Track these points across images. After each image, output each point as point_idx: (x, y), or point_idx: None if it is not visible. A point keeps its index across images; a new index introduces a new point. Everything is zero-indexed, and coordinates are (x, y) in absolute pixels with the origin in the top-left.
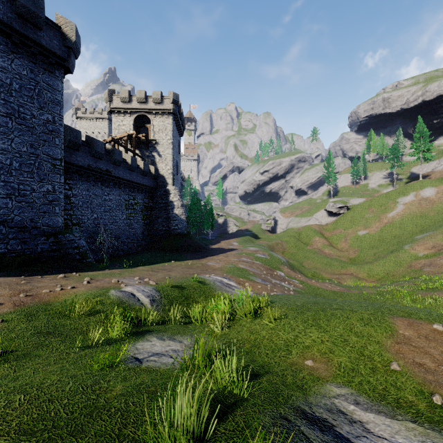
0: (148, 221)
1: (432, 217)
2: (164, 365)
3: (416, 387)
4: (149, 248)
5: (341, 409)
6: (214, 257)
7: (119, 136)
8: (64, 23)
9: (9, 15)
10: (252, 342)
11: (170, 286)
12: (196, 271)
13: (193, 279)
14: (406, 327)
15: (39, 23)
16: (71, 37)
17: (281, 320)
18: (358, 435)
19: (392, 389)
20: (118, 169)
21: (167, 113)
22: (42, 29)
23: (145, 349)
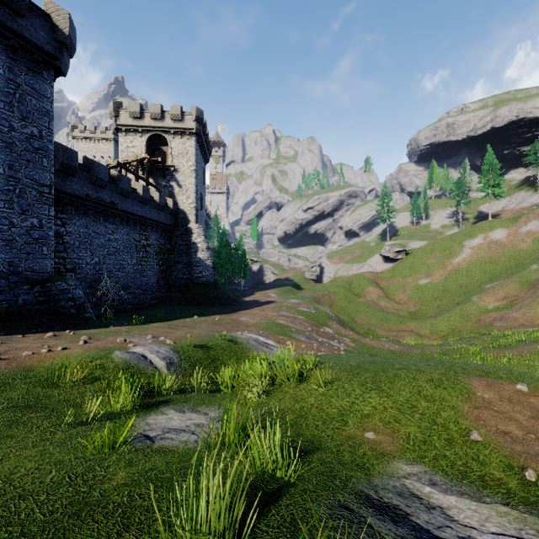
0: (165, 267)
1: (503, 263)
2: (184, 443)
3: (503, 461)
4: (165, 301)
5: (414, 492)
6: (248, 312)
7: (127, 160)
8: (55, 10)
9: None
10: (297, 412)
11: (192, 346)
12: (226, 328)
13: (221, 337)
14: (485, 389)
15: (20, 7)
16: (64, 29)
17: (333, 384)
18: (440, 525)
19: (474, 464)
20: (125, 202)
21: (189, 134)
22: (25, 16)
23: (158, 424)
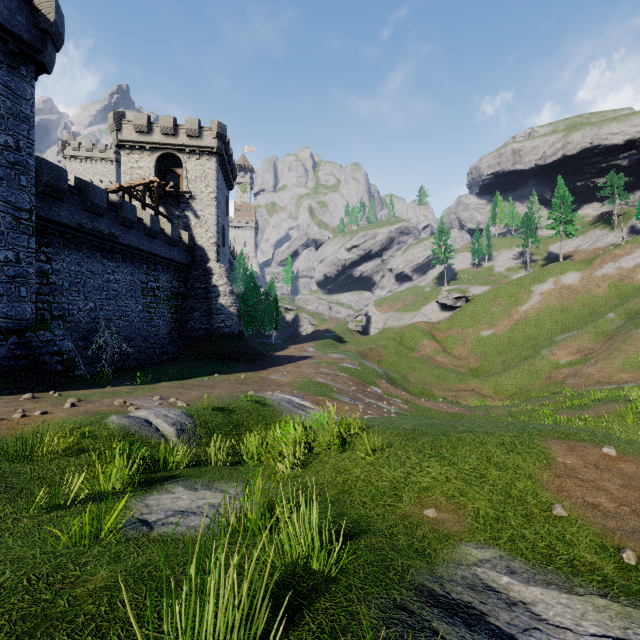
0: (178, 315)
1: (577, 312)
2: (192, 529)
3: (594, 541)
4: (179, 357)
5: (489, 584)
6: (280, 368)
7: (132, 184)
8: None
9: None
10: (339, 487)
11: (210, 409)
12: (253, 388)
13: (247, 398)
14: (566, 453)
15: None
16: (48, 14)
17: (383, 451)
18: (525, 628)
19: (559, 545)
20: (129, 234)
21: (209, 153)
22: None
23: (161, 505)
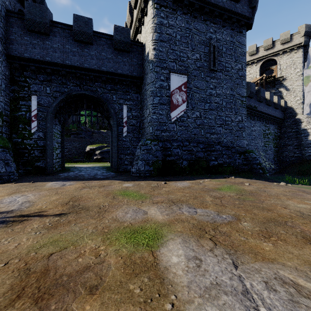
0: (277, 148)
1: None
2: None
3: None
4: (282, 172)
5: None
6: None
7: (254, 81)
8: None
9: (223, 1)
10: None
11: None
12: None
13: None
14: None
15: None
16: None
17: None
18: None
19: None
20: (260, 105)
21: (296, 48)
22: (239, 1)
23: None
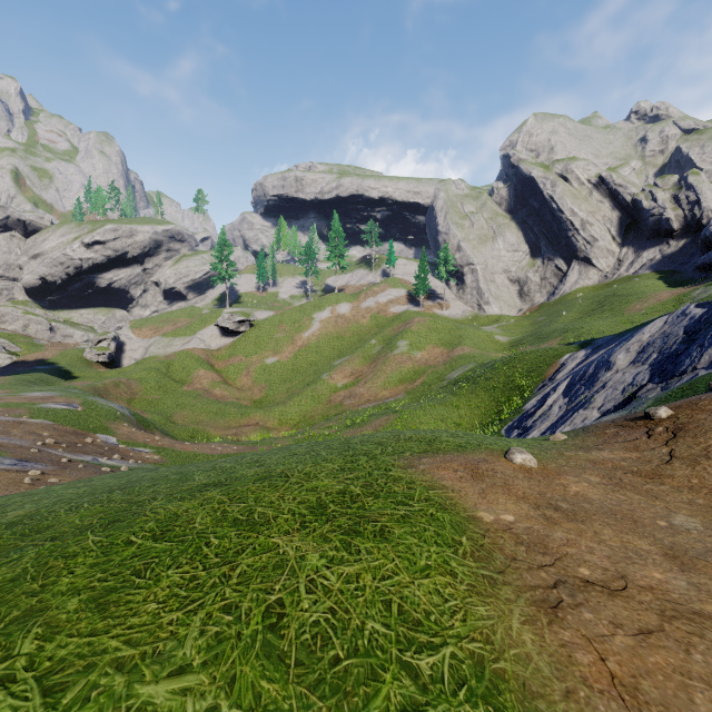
0: None
1: (349, 339)
2: None
3: None
4: None
5: None
6: None
7: None
8: None
9: None
10: None
11: None
12: None
13: None
14: (480, 488)
15: None
16: None
17: None
18: None
19: None
20: None
21: None
22: None
23: None
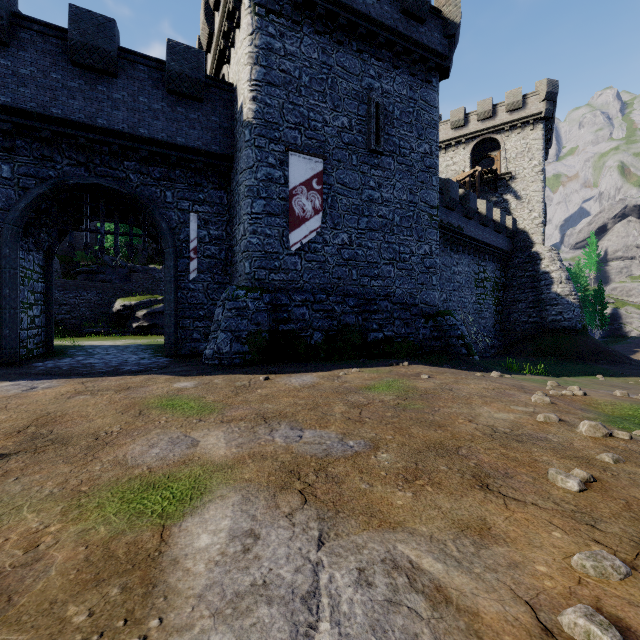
0: (500, 307)
1: None
2: None
3: None
4: (509, 352)
5: None
6: None
7: (459, 178)
8: (445, 2)
9: (395, 17)
10: None
11: None
12: None
13: None
14: None
15: (423, 13)
16: (455, 19)
17: None
18: None
19: None
20: (469, 225)
21: (533, 122)
22: (425, 21)
23: None
